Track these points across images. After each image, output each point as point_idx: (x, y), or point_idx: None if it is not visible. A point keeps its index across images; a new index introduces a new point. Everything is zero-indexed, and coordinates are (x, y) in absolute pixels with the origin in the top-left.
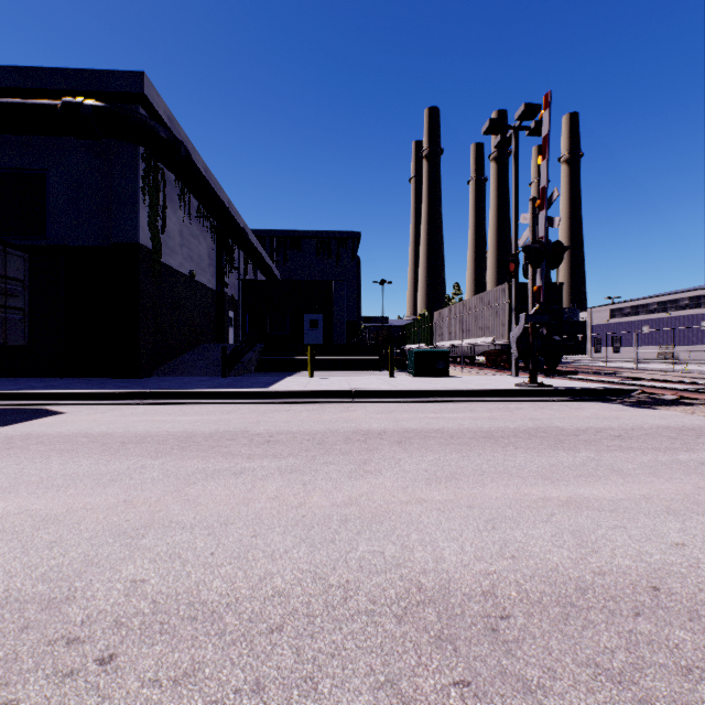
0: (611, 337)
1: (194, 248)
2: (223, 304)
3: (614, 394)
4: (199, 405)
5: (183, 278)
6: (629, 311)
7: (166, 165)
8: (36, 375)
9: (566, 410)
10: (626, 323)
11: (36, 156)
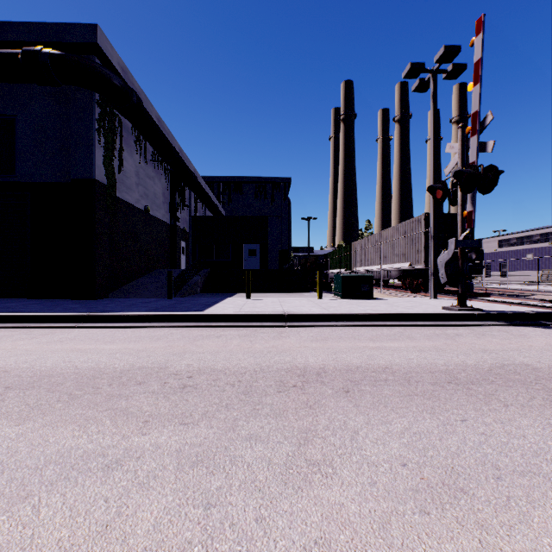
0: (499, 263)
1: (149, 187)
2: (175, 235)
3: (546, 319)
4: (134, 329)
5: (139, 212)
6: (515, 241)
7: (120, 111)
8: (7, 296)
9: (511, 337)
10: (512, 251)
11: (6, 104)
